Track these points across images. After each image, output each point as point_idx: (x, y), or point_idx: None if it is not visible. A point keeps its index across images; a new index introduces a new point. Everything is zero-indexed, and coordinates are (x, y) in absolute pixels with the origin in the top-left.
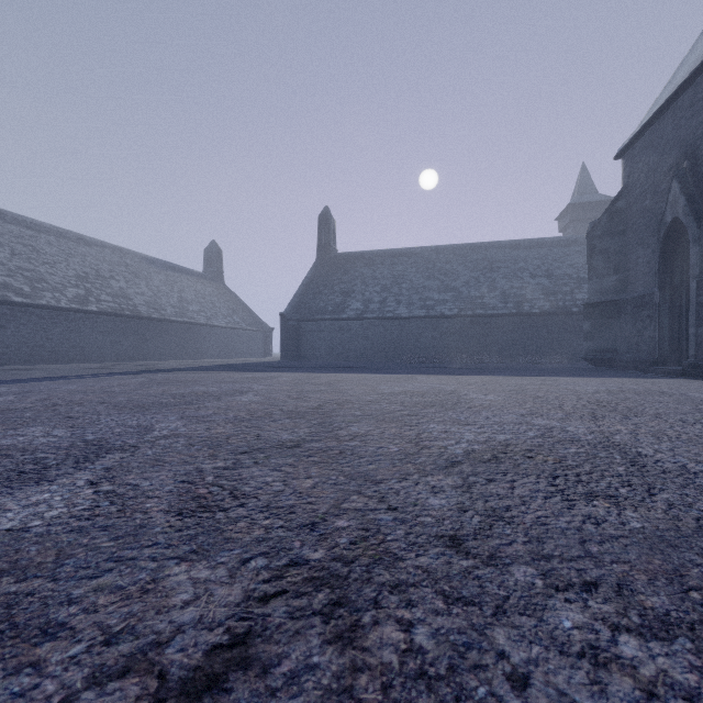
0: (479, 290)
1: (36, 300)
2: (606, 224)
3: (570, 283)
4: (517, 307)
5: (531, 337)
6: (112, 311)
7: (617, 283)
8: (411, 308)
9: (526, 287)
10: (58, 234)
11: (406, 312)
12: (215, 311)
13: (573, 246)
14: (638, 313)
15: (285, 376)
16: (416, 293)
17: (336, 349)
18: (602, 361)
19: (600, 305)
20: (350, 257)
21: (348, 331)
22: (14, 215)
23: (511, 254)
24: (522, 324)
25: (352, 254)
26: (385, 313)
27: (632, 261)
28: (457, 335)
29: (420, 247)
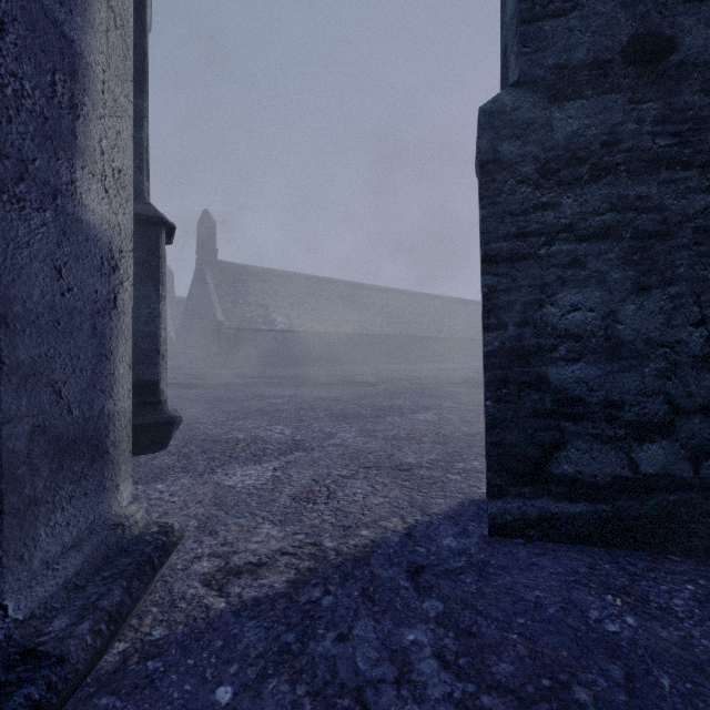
0: None
1: (425, 334)
2: None
3: None
4: None
5: None
6: (449, 336)
7: None
8: None
9: None
10: (416, 296)
11: None
12: None
13: None
14: None
15: None
16: None
17: None
18: None
19: None
20: None
21: None
22: (402, 291)
23: None
24: None
25: None
26: None
27: None
28: None
29: None
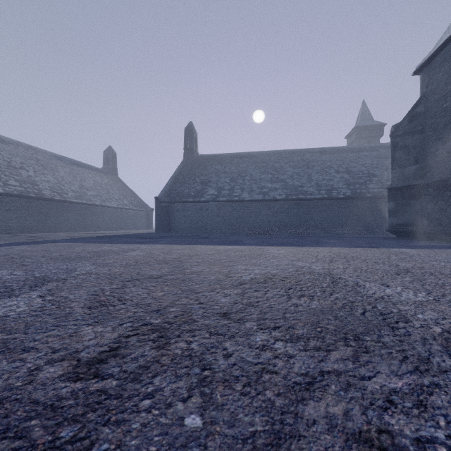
0: (300, 181)
1: None
2: (407, 125)
3: (363, 177)
4: (328, 193)
5: (337, 215)
6: (18, 193)
7: (417, 172)
8: (252, 193)
9: (333, 179)
10: None
11: (248, 196)
12: (109, 196)
13: (363, 152)
14: (440, 194)
15: (140, 248)
16: (255, 183)
17: (197, 224)
18: (404, 233)
19: (402, 189)
20: (208, 158)
21: (206, 210)
22: None
23: (320, 157)
24: (331, 205)
25: (209, 156)
26: (232, 197)
27: (430, 154)
28: (285, 213)
29: (257, 152)
